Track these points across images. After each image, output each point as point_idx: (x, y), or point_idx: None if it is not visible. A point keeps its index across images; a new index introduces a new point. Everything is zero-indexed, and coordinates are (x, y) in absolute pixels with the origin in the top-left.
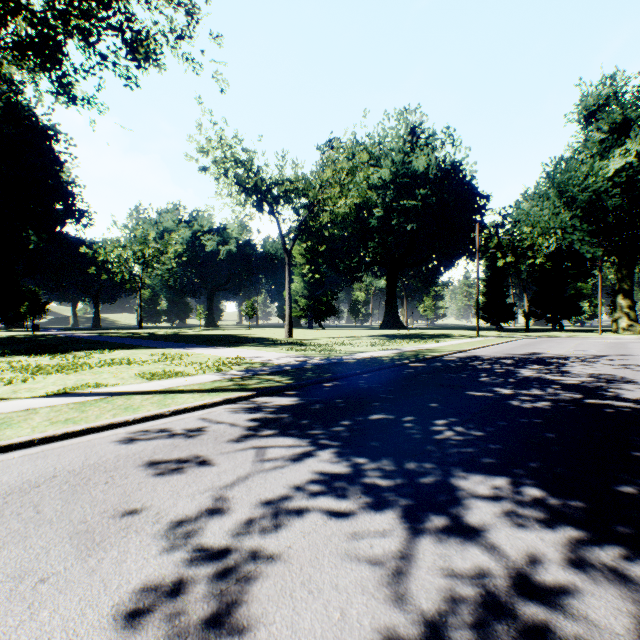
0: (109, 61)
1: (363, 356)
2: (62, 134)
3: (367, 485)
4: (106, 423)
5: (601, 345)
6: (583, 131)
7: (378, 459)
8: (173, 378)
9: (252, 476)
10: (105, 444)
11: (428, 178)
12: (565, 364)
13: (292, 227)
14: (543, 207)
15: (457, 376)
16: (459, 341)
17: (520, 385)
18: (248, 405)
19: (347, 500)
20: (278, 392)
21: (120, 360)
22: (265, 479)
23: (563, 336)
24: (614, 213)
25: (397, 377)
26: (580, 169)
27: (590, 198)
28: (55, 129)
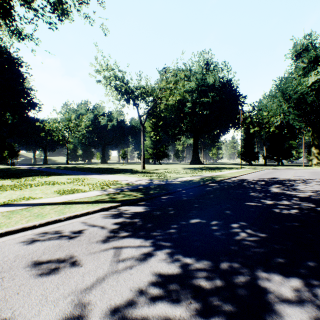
0: (39, 13)
1: (182, 179)
2: (24, 62)
3: (195, 288)
4: (19, 227)
5: (307, 173)
6: (294, 63)
7: (200, 259)
8: (74, 193)
9: (108, 277)
10: (13, 245)
11: (214, 87)
12: (294, 184)
13: (144, 111)
14: (273, 102)
15: (237, 192)
16: (232, 171)
17: (275, 198)
18: (115, 212)
19: (180, 306)
20: (134, 203)
21: (49, 182)
22: (117, 281)
23: (285, 168)
24: (310, 105)
25: (203, 192)
26: (292, 82)
27: (298, 97)
28: (20, 60)
